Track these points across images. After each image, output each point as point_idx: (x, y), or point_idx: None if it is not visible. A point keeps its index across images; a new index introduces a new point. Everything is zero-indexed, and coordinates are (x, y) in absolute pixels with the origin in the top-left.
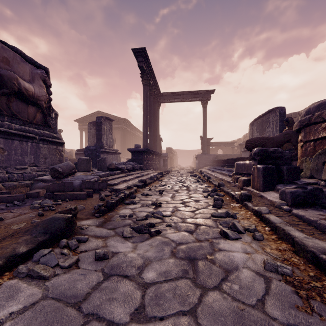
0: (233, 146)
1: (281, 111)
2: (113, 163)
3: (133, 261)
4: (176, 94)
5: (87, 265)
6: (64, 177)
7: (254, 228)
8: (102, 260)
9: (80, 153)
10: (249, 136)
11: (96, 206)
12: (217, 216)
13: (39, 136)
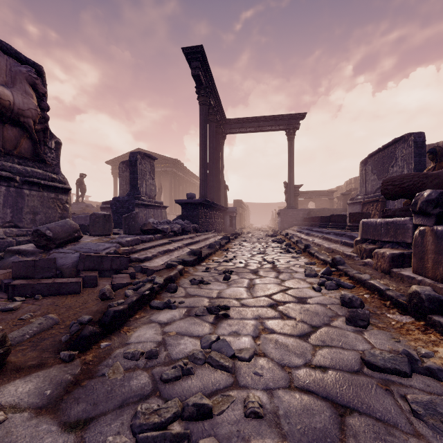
0: (331, 197)
1: (418, 139)
2: (149, 221)
3: None
4: (249, 121)
5: None
6: (58, 246)
7: None
8: None
9: (107, 207)
10: (359, 181)
11: (73, 324)
12: (383, 367)
13: (23, 177)
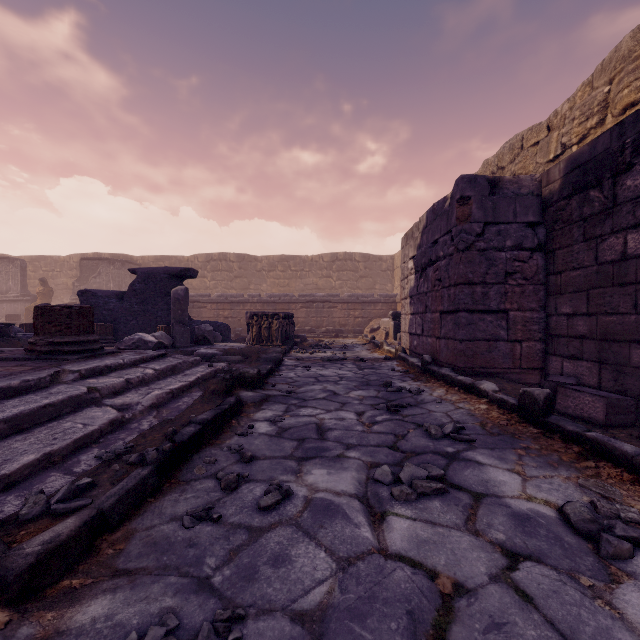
0: None
1: (23, 264)
2: None
3: None
4: None
5: None
6: None
7: None
8: None
9: None
10: None
11: None
12: None
13: None
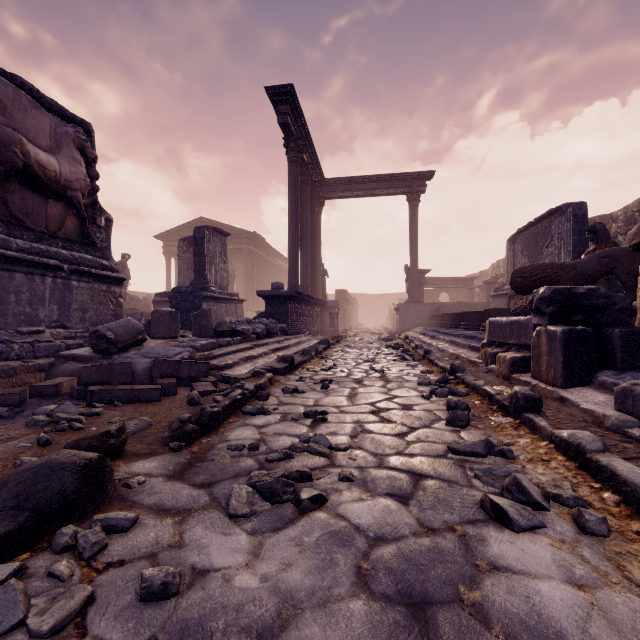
0: (471, 286)
1: (578, 211)
2: (225, 320)
3: (246, 605)
4: (356, 182)
5: (112, 622)
6: (120, 351)
7: (575, 496)
8: (159, 601)
9: (162, 301)
10: (506, 265)
11: (173, 422)
12: (463, 451)
13: (71, 265)
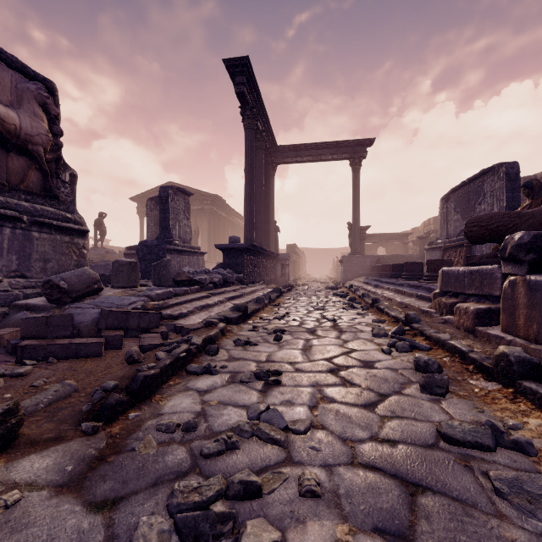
0: (405, 241)
1: (510, 170)
2: (184, 270)
3: None
4: (304, 149)
5: None
6: (75, 300)
7: None
8: None
9: (132, 253)
10: (440, 221)
11: (95, 391)
12: (462, 440)
13: (32, 217)
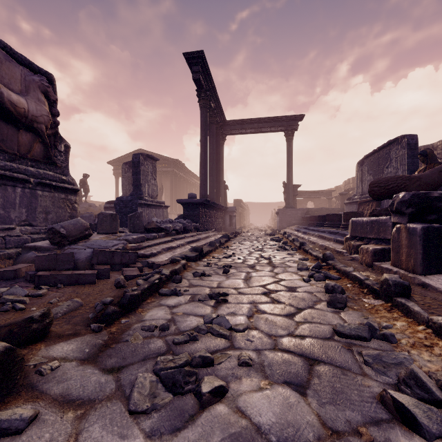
0: (329, 197)
1: (411, 141)
2: (153, 220)
3: None
4: (248, 123)
5: None
6: (71, 243)
7: None
8: None
9: (110, 207)
10: (356, 181)
11: (97, 304)
12: (349, 334)
13: (37, 179)
